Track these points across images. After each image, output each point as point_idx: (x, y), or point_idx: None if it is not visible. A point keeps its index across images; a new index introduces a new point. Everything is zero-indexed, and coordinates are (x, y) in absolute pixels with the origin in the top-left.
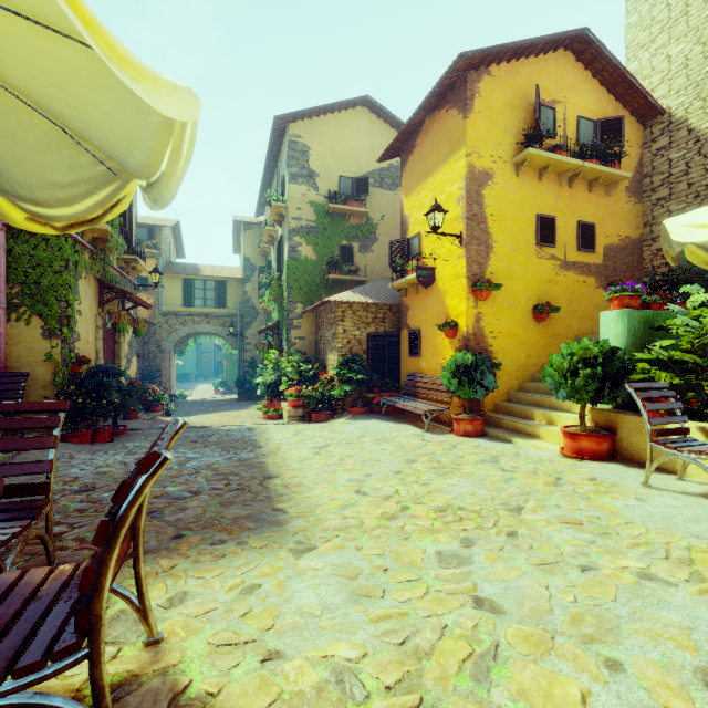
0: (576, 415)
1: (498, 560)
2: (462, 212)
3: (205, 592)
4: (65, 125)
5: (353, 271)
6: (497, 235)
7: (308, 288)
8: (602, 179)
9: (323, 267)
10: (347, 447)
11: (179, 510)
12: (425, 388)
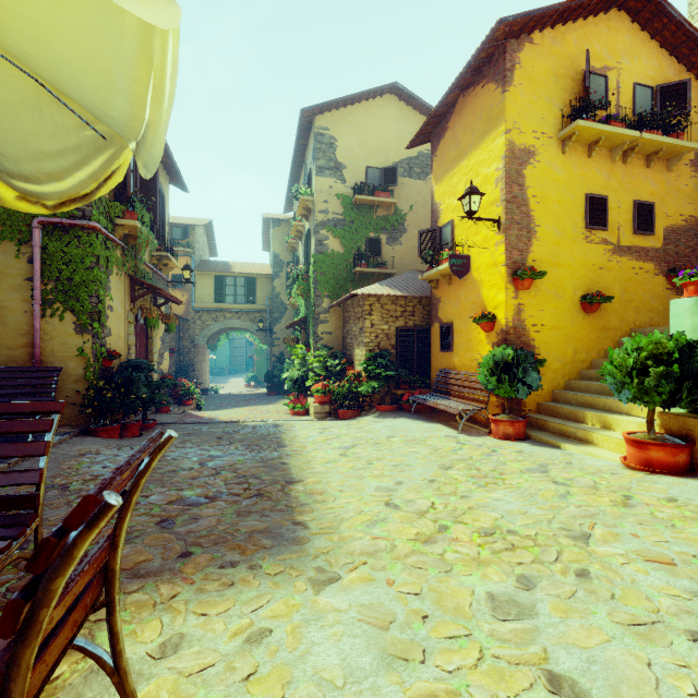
0: (638, 419)
1: (571, 613)
2: (501, 195)
3: (204, 637)
4: (41, 76)
5: (381, 264)
6: (540, 218)
7: (334, 282)
8: (662, 152)
9: (350, 260)
10: (375, 448)
11: (192, 520)
12: (458, 386)
